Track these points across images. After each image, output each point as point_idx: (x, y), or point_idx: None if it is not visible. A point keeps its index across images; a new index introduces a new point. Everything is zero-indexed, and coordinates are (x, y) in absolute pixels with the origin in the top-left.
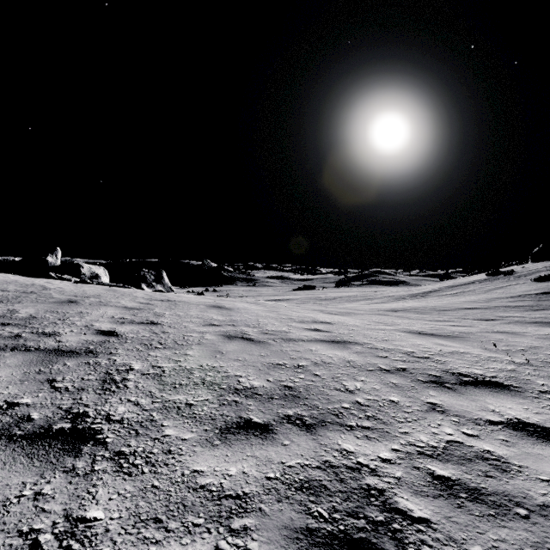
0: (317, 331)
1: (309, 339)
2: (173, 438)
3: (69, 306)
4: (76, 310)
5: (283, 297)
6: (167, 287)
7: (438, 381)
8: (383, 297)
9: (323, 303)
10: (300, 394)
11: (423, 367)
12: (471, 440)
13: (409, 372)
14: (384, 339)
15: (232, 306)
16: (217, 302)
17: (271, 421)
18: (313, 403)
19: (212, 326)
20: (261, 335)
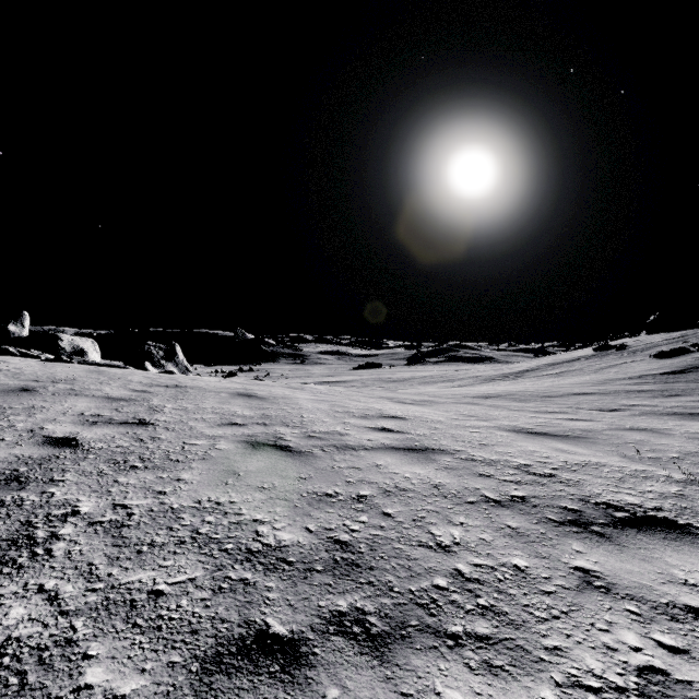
0: (386, 431)
1: (375, 446)
2: (95, 696)
3: (17, 397)
4: (27, 404)
5: (339, 378)
6: (181, 366)
7: (580, 522)
8: (467, 378)
9: (391, 386)
10: (360, 559)
11: (549, 493)
12: (680, 664)
13: (531, 504)
14: (482, 444)
15: (267, 393)
16: (247, 388)
17: (305, 631)
18: (383, 579)
19: (232, 426)
20: (304, 440)
